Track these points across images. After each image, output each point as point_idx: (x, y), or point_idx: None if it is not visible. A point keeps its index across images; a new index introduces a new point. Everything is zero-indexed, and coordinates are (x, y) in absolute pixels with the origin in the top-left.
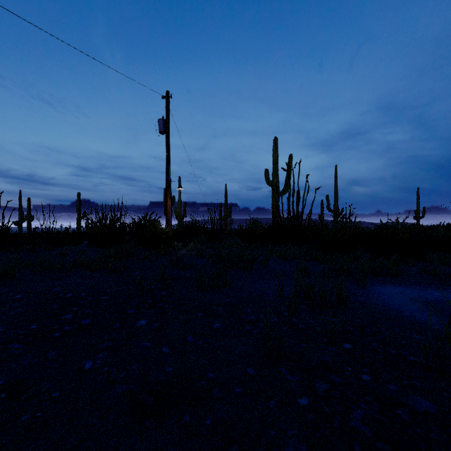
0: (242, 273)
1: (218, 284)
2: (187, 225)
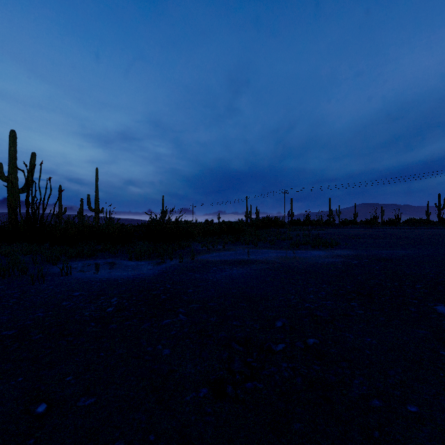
0: None
1: None
2: None
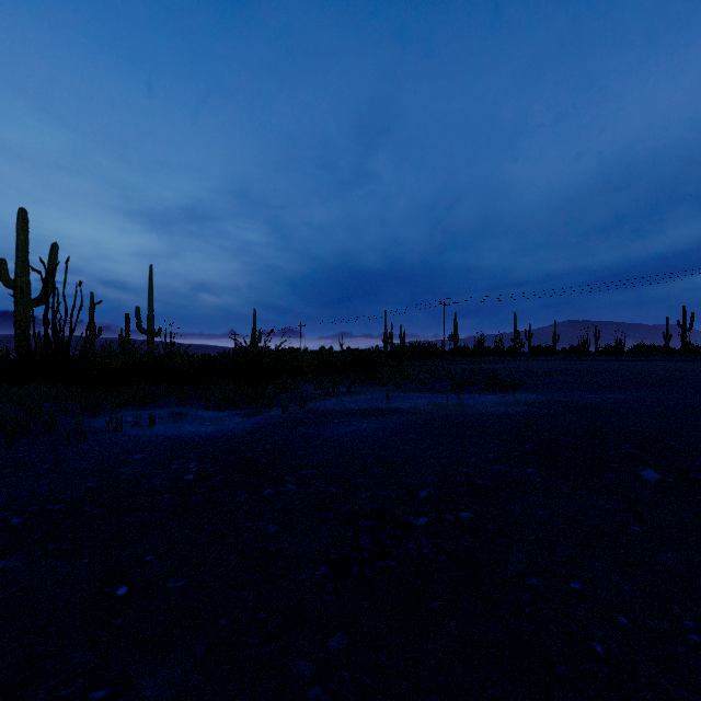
0: None
1: None
2: None
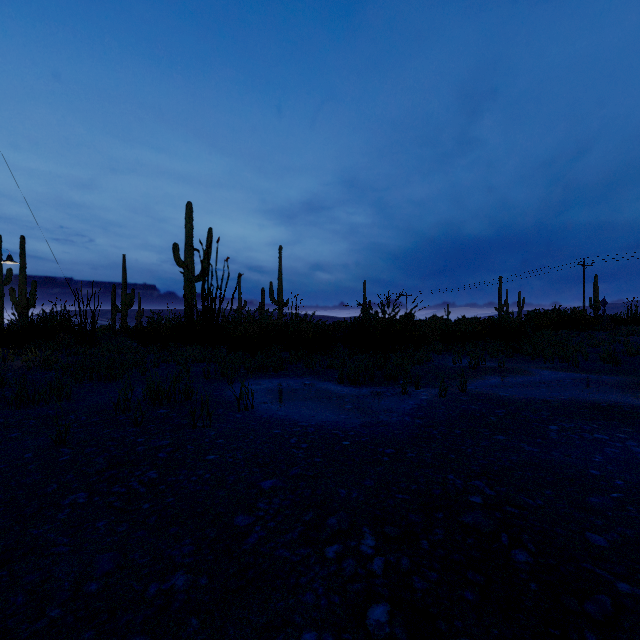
0: (103, 383)
1: (45, 397)
2: (31, 320)
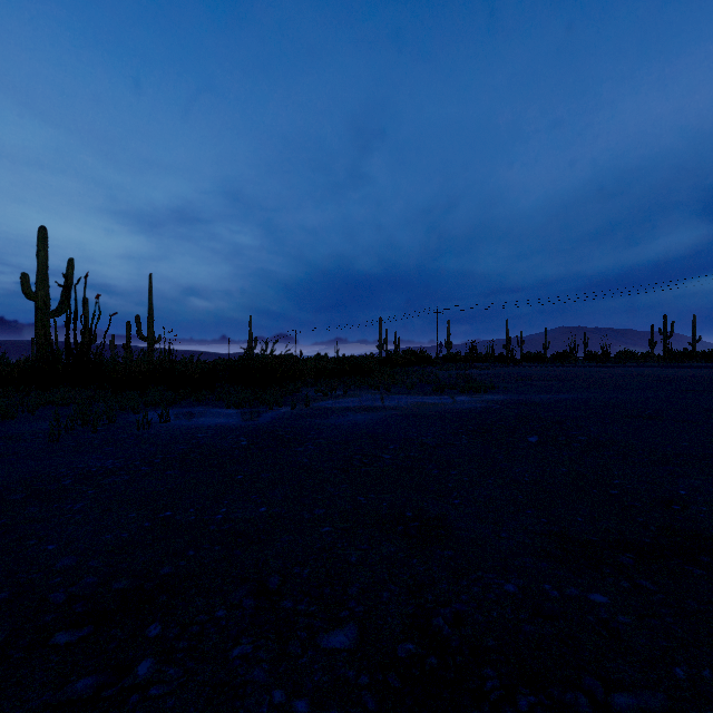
0: None
1: None
2: None
